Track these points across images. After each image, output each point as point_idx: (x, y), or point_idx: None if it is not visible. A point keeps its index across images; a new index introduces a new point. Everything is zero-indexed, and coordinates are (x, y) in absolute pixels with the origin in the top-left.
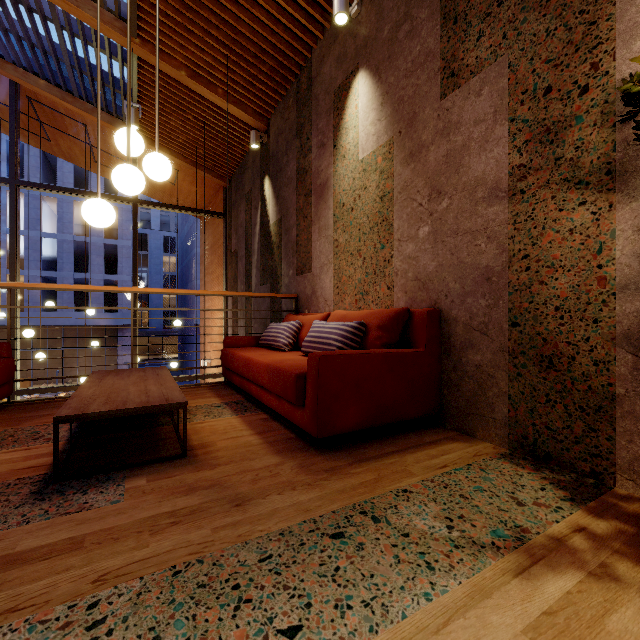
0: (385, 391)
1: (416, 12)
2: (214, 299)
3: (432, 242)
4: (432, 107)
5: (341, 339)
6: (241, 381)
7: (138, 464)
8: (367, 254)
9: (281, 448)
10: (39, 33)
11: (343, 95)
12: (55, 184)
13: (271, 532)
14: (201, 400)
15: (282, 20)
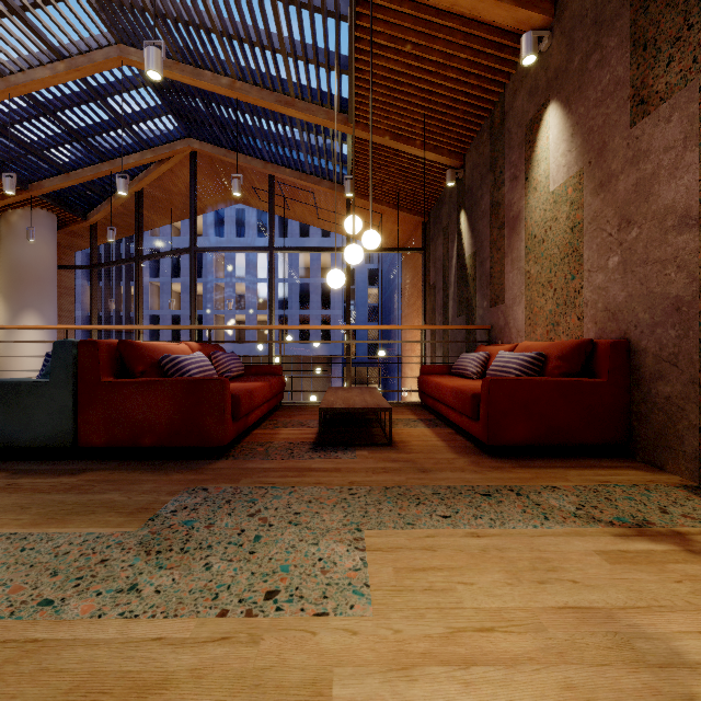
0: (556, 414)
1: (605, 41)
2: (414, 330)
3: (621, 272)
4: (621, 136)
5: (519, 368)
6: (433, 403)
7: (362, 444)
8: (557, 285)
9: (460, 451)
10: (288, 138)
11: (534, 128)
12: (286, 237)
13: (442, 485)
14: (401, 416)
15: (473, 71)
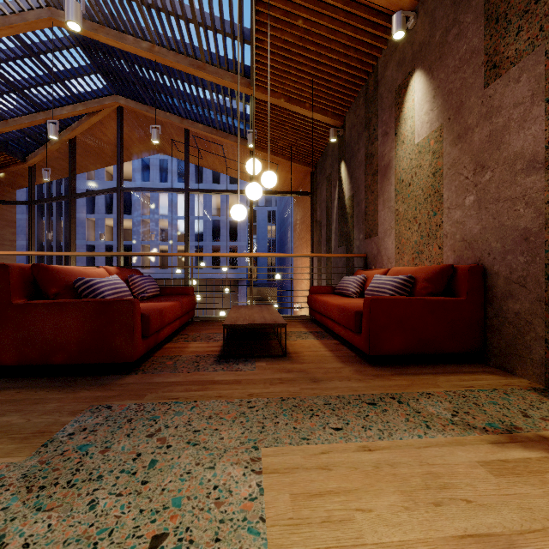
0: (426, 328)
1: (463, 18)
2: (303, 258)
3: (476, 209)
4: (476, 95)
5: (393, 288)
6: (321, 317)
7: (261, 356)
8: (422, 220)
9: (345, 360)
10: (200, 98)
11: (402, 92)
12: (202, 183)
13: (332, 395)
14: (294, 329)
15: (352, 45)
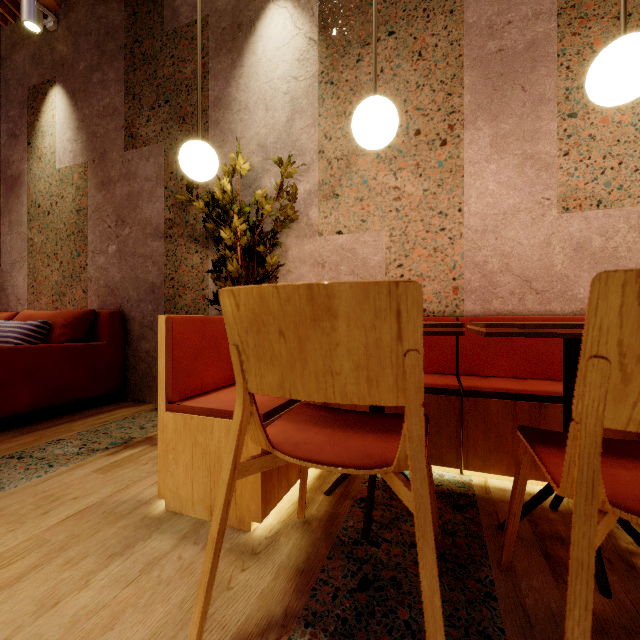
0: (63, 377)
1: (107, 69)
2: None
3: (118, 258)
4: (118, 153)
5: (21, 337)
6: None
7: None
8: (64, 259)
9: None
10: None
11: (39, 97)
12: None
13: None
14: None
15: None
